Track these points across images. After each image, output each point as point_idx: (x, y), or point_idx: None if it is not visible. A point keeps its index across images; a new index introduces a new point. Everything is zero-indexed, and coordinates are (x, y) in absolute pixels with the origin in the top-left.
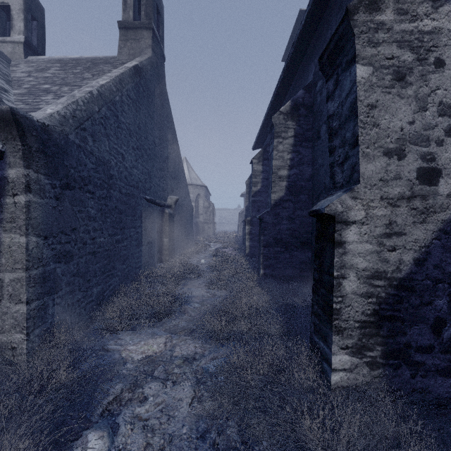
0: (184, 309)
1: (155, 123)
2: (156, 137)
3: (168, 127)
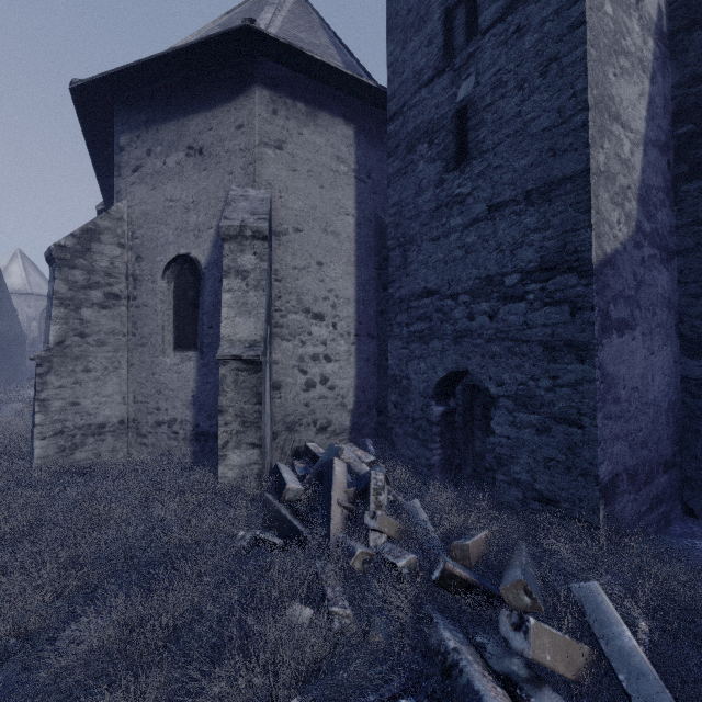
0: (2, 411)
1: None
2: None
3: None
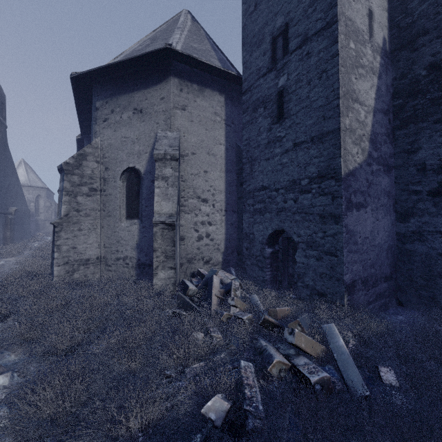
0: (22, 255)
1: (1, 170)
2: (2, 177)
3: (9, 166)
